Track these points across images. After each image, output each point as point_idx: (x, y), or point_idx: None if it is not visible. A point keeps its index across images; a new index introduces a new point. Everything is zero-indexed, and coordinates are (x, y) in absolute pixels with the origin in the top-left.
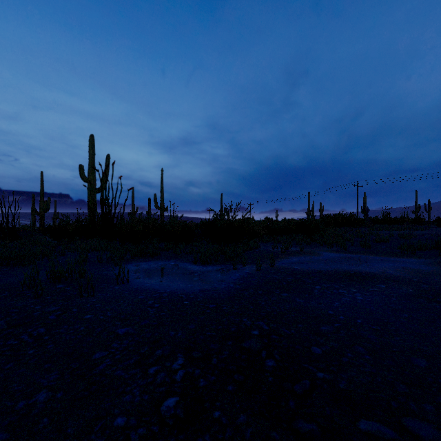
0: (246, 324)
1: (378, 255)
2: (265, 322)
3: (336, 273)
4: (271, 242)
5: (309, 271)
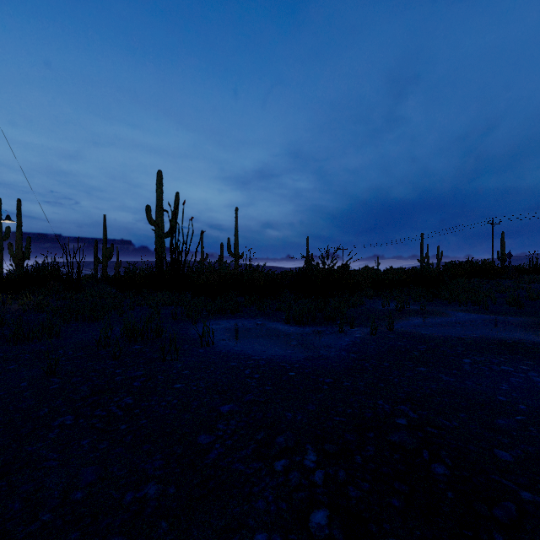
0: (384, 408)
1: (539, 317)
2: (410, 408)
3: (486, 342)
4: (378, 298)
5: (444, 337)
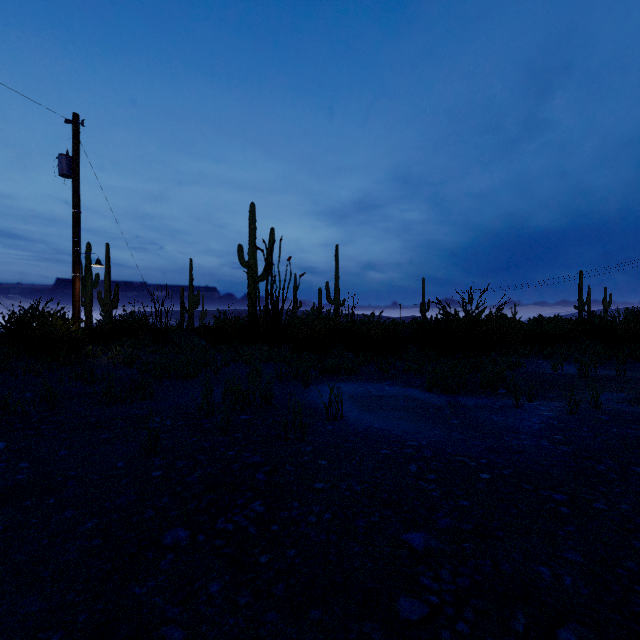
0: None
1: None
2: None
3: None
4: (536, 358)
5: None
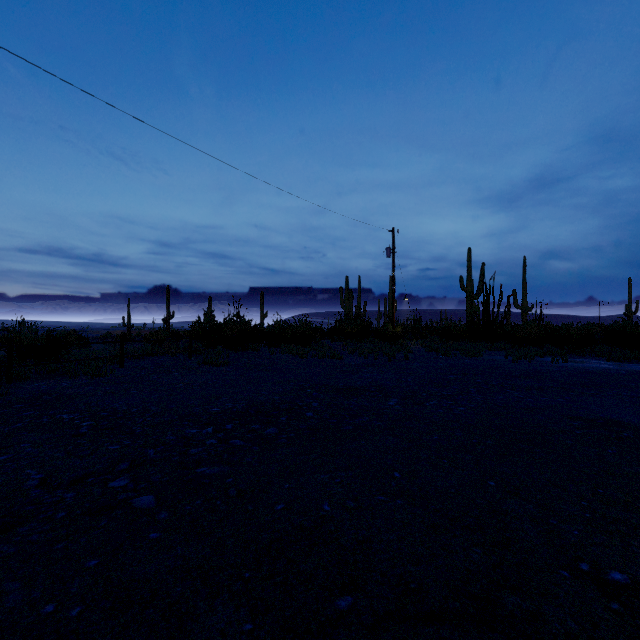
0: None
1: None
2: None
3: None
4: None
5: None
